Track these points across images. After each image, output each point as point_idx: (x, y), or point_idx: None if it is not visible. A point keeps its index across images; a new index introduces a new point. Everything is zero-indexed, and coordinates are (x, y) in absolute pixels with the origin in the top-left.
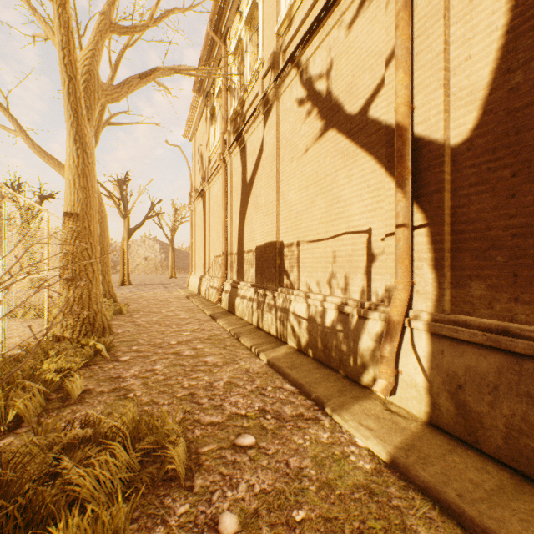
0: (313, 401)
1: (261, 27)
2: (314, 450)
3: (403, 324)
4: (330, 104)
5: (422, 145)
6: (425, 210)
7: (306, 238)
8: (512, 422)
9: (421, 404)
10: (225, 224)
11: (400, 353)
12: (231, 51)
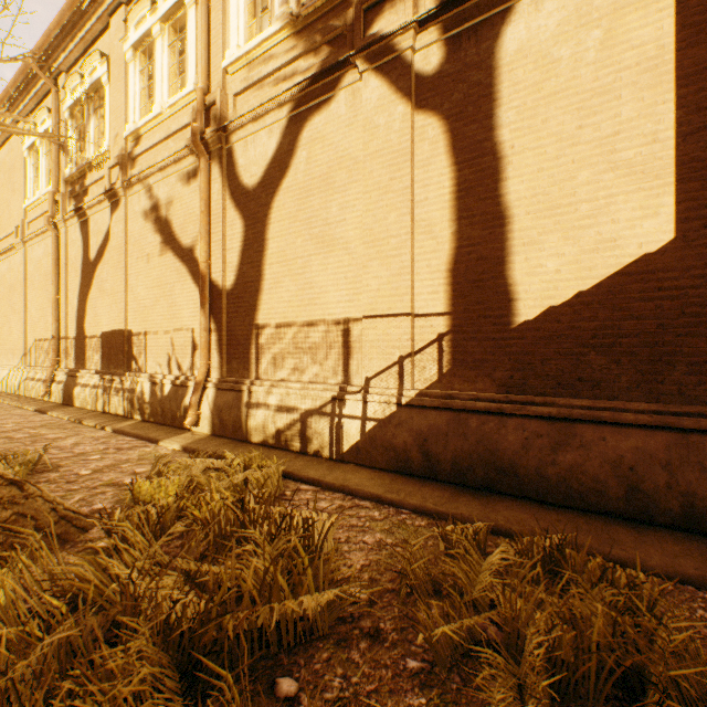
0: (147, 441)
1: (109, 113)
2: (141, 453)
3: (204, 386)
4: (171, 231)
5: (215, 286)
6: (216, 322)
7: (153, 329)
8: (235, 419)
9: (209, 426)
10: (57, 302)
11: (202, 402)
12: (67, 103)
